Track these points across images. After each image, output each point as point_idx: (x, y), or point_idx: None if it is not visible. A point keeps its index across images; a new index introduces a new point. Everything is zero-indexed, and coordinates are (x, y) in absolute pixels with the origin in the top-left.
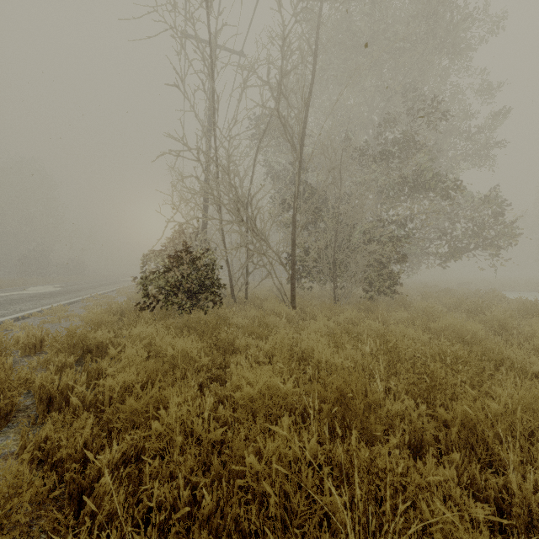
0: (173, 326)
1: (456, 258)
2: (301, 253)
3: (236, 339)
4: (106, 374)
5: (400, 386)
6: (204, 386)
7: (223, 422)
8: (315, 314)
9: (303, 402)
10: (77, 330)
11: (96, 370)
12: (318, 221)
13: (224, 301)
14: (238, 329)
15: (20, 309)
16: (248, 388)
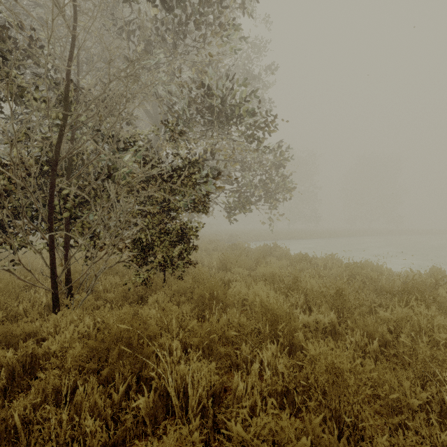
0: None
1: (246, 209)
2: None
3: None
4: None
5: None
6: None
7: None
8: None
9: None
10: None
11: None
12: None
13: None
14: None
15: None
16: None
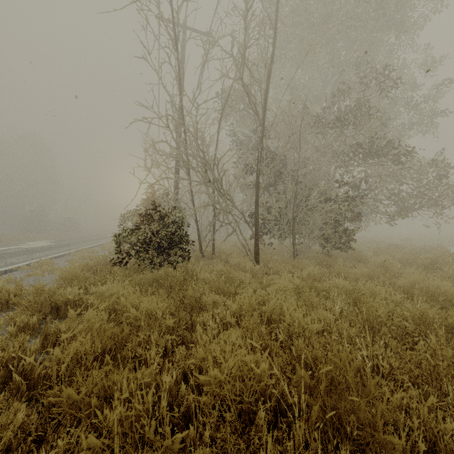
0: (143, 282)
1: (404, 216)
2: (264, 212)
3: (203, 296)
4: (61, 340)
5: (394, 365)
6: (168, 350)
7: (186, 407)
8: (278, 269)
9: (280, 383)
10: (44, 287)
11: (53, 334)
12: (279, 183)
13: (193, 256)
14: (206, 284)
15: (11, 262)
16: (215, 372)
